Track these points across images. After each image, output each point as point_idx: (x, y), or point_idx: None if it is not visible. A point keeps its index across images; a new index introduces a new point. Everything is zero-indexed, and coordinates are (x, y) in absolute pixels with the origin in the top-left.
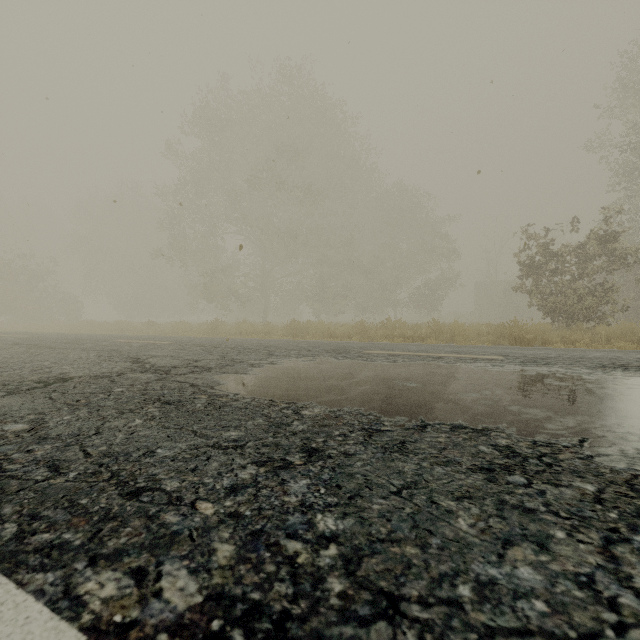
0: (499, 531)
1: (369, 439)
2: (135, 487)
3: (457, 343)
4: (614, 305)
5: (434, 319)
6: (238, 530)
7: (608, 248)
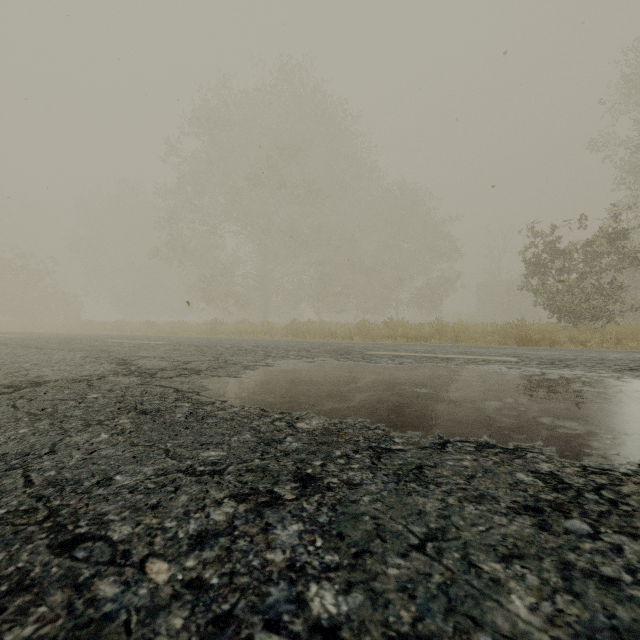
0: (575, 620)
1: (378, 462)
2: (73, 534)
3: (461, 343)
4: (622, 304)
5: (438, 319)
6: (196, 613)
7: (616, 246)
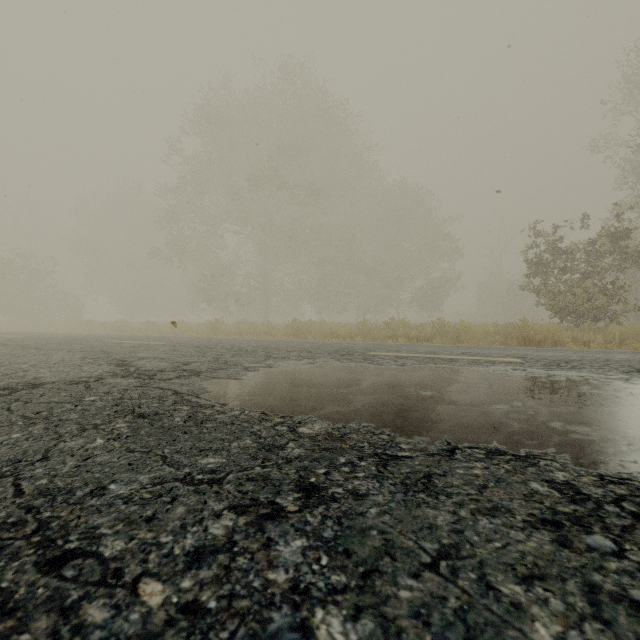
0: None
1: (384, 470)
2: (62, 550)
3: (463, 343)
4: (625, 304)
5: (439, 319)
6: None
7: (619, 245)
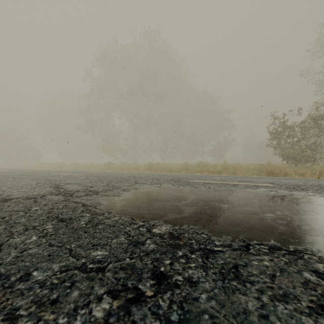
0: None
1: (207, 262)
2: None
3: (237, 174)
4: (321, 154)
5: (224, 162)
6: None
7: (318, 123)
